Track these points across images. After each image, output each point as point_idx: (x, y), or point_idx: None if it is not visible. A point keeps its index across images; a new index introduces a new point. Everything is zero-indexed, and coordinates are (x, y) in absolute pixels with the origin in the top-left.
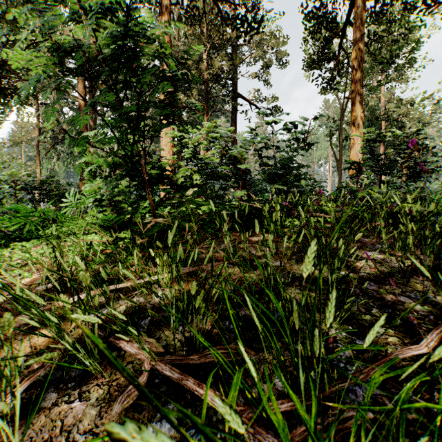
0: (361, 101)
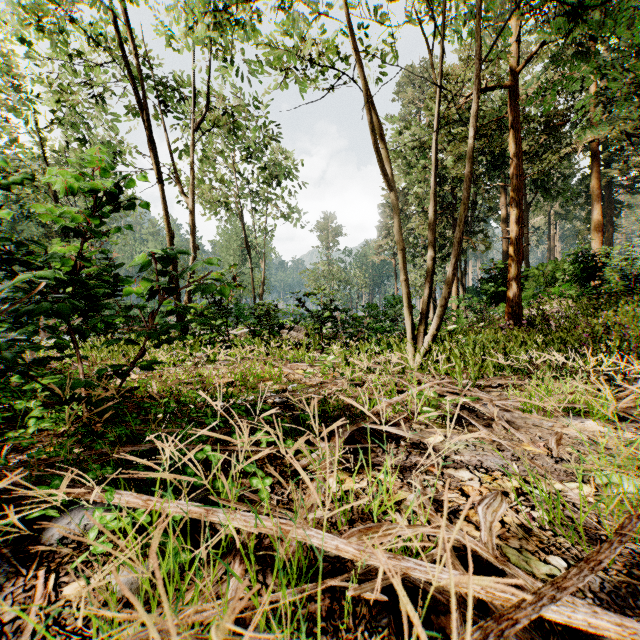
0: None
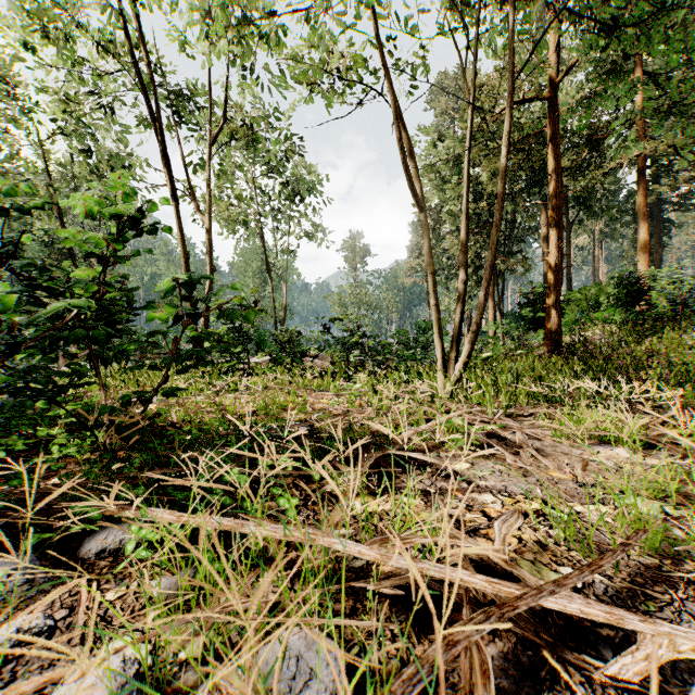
0: None
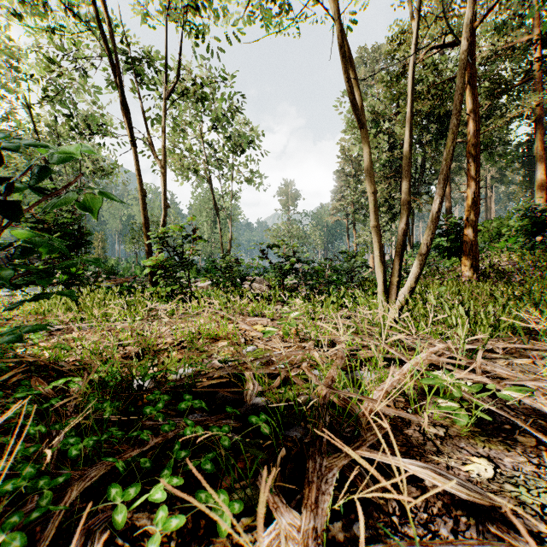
0: None
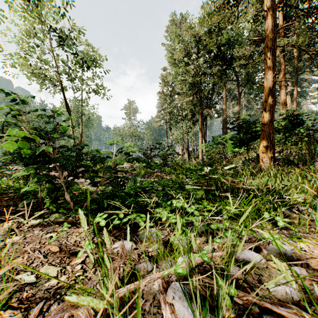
0: None
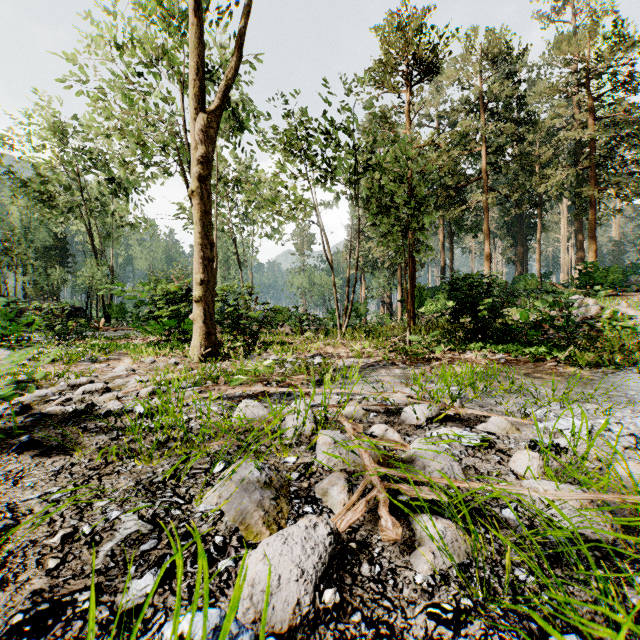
0: (593, 240)
